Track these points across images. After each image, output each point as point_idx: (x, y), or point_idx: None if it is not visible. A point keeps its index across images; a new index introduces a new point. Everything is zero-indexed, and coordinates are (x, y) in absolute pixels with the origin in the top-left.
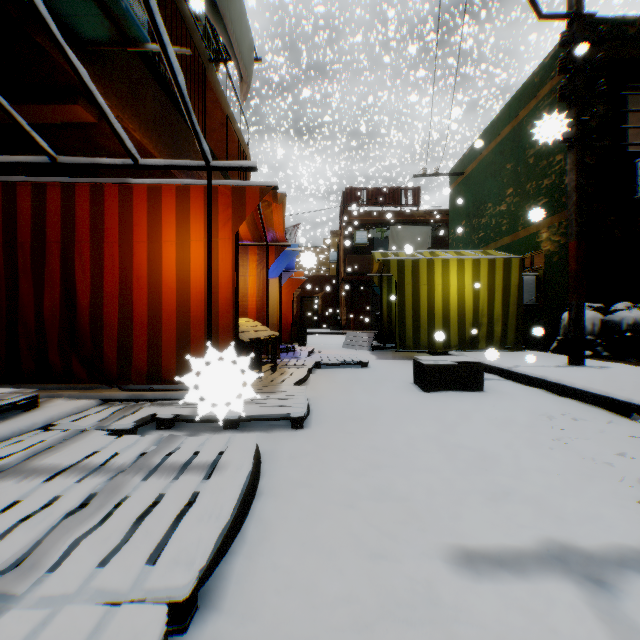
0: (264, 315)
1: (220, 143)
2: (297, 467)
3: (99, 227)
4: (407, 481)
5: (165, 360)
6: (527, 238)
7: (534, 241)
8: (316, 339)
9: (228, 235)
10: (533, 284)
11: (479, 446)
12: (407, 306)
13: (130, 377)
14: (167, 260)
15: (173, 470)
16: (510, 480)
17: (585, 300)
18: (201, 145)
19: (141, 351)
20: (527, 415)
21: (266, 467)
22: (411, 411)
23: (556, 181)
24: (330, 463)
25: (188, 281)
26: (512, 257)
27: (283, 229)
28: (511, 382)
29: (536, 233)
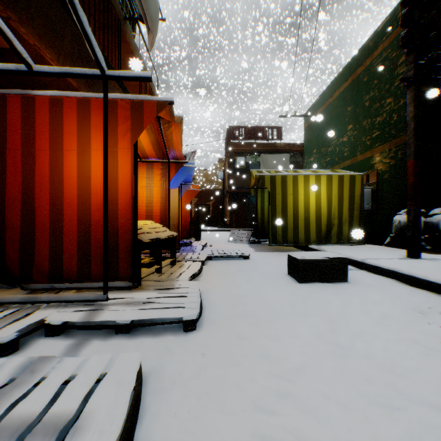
0: (166, 218)
1: (135, 87)
2: (186, 397)
3: (2, 135)
4: (318, 422)
5: (67, 261)
6: (364, 161)
7: (369, 163)
8: (208, 235)
9: (127, 145)
10: (369, 195)
11: (374, 353)
12: (278, 211)
13: (32, 277)
14: (69, 167)
15: (10, 436)
16: (437, 416)
17: None
18: (93, 49)
19: (44, 252)
20: (398, 309)
21: (150, 398)
22: (294, 306)
23: (387, 118)
24: (224, 387)
25: (89, 187)
26: (356, 174)
27: (181, 148)
28: (365, 272)
29: (371, 157)
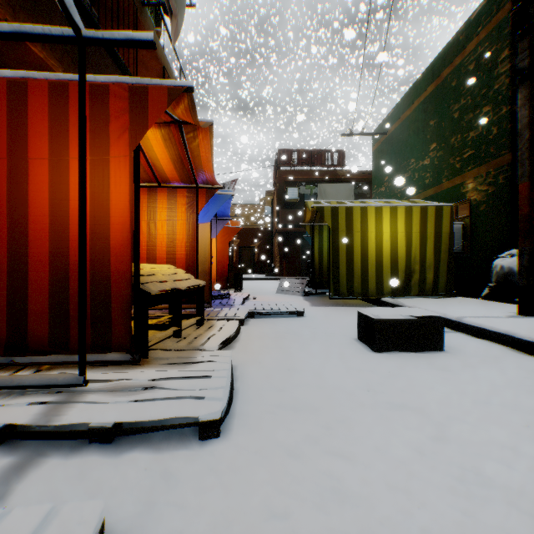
0: (194, 262)
1: None
2: None
3: None
4: None
5: (34, 322)
6: (452, 189)
7: (459, 192)
8: (252, 284)
9: (124, 152)
10: (459, 232)
11: (519, 487)
12: (341, 253)
13: None
14: (37, 184)
15: None
16: None
17: (515, 247)
18: None
19: None
20: (530, 396)
21: None
22: (372, 391)
23: (483, 132)
24: None
25: (67, 214)
26: (443, 205)
27: (212, 167)
28: (463, 335)
29: (461, 184)
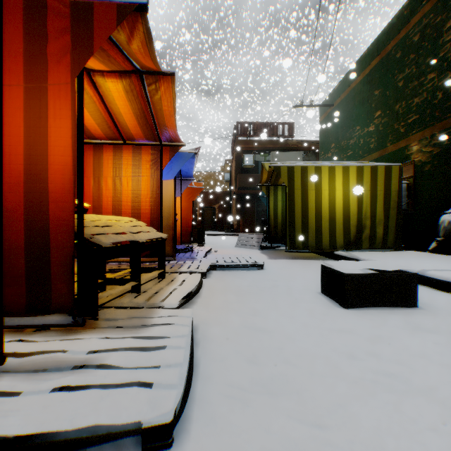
0: (158, 216)
1: None
2: None
3: None
4: None
5: None
6: (396, 152)
7: (404, 154)
8: (213, 239)
9: (65, 79)
10: (404, 191)
11: None
12: (296, 209)
13: None
14: None
15: None
16: None
17: None
18: None
19: None
20: None
21: None
22: (360, 362)
23: (428, 98)
24: None
25: None
26: (392, 165)
27: (174, 121)
28: (427, 289)
29: (406, 147)
